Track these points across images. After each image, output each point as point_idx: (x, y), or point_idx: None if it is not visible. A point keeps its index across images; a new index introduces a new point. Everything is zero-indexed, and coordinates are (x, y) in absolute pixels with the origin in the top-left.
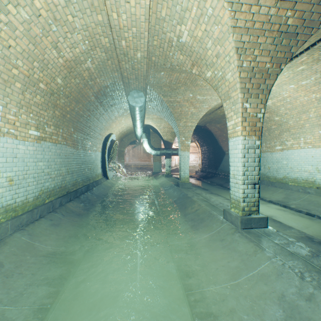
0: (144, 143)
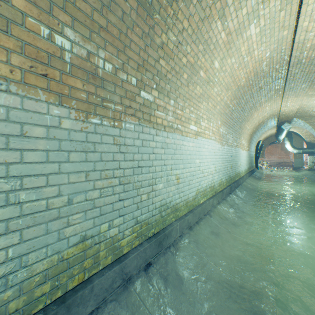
0: (285, 145)
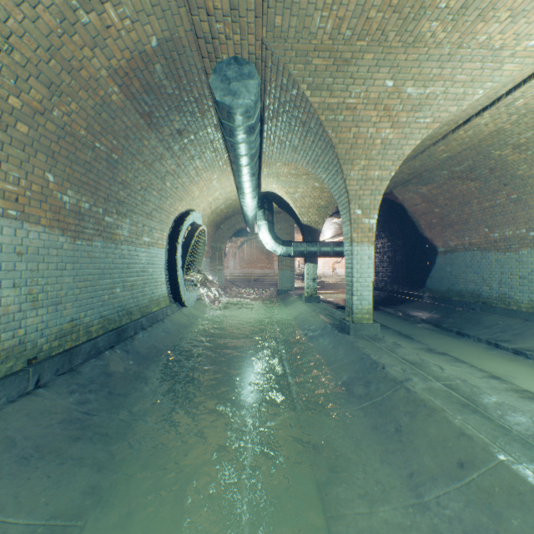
0: (260, 231)
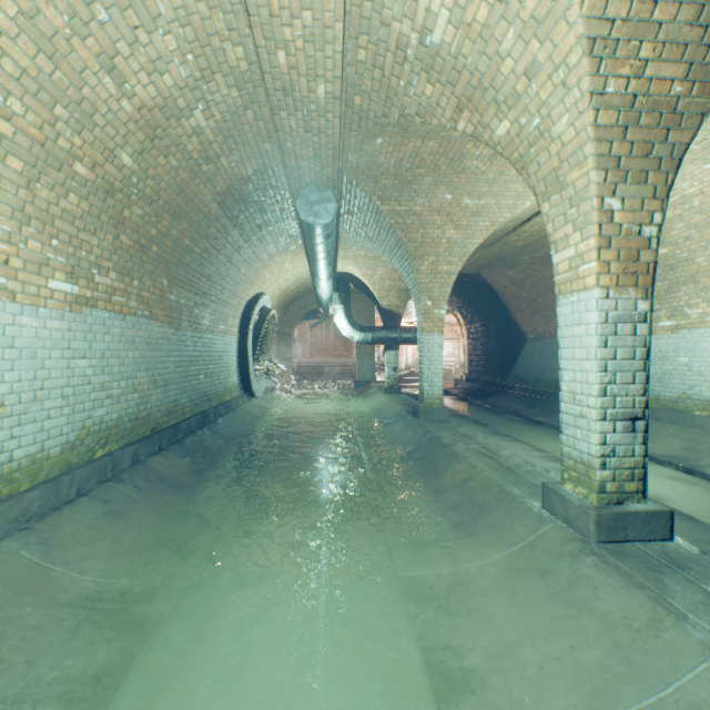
0: (335, 316)
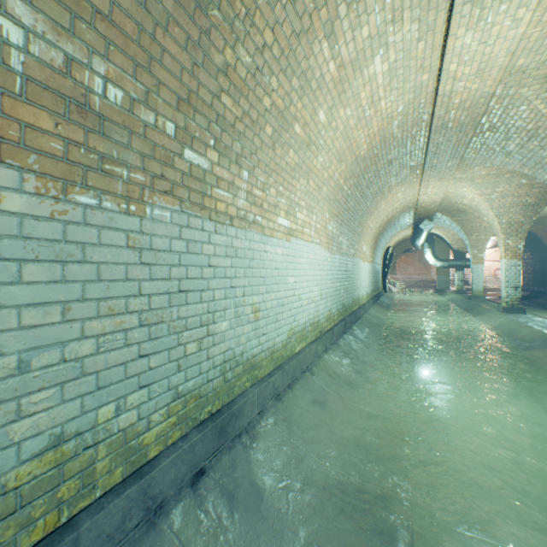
0: (425, 254)
